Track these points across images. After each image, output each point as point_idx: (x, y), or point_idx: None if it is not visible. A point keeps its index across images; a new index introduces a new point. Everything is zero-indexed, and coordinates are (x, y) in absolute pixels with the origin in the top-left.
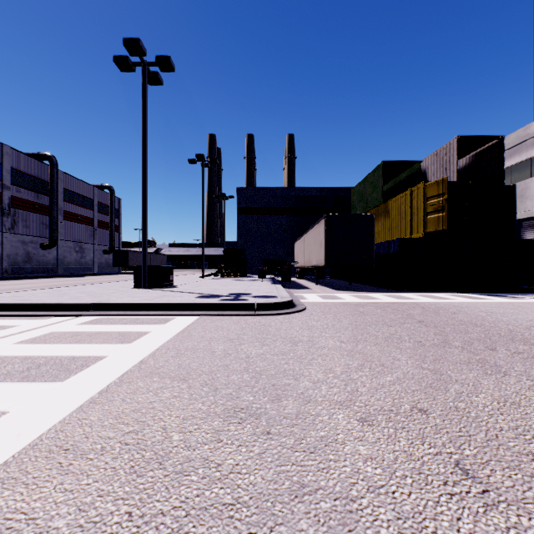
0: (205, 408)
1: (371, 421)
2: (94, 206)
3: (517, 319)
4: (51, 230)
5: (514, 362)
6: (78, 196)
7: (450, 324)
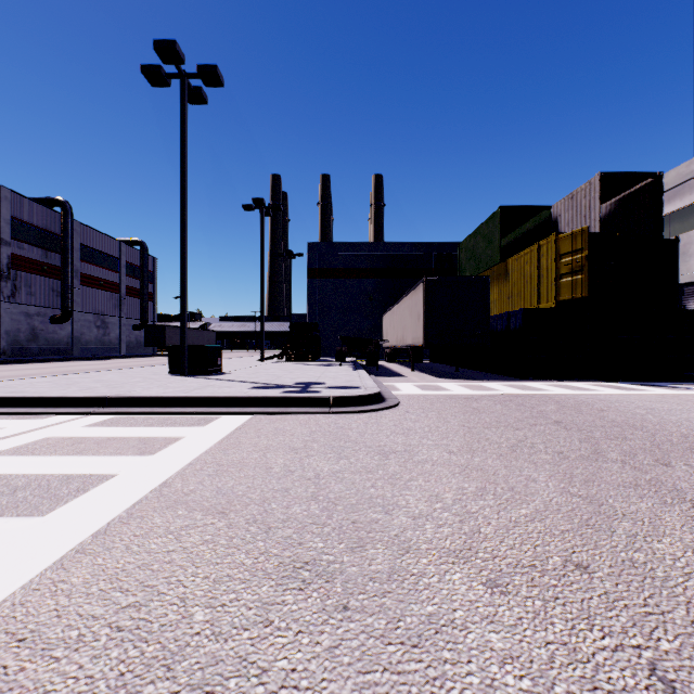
0: (250, 562)
1: (505, 586)
2: (121, 267)
3: (690, 419)
4: (64, 299)
5: None
6: (100, 254)
7: (600, 426)
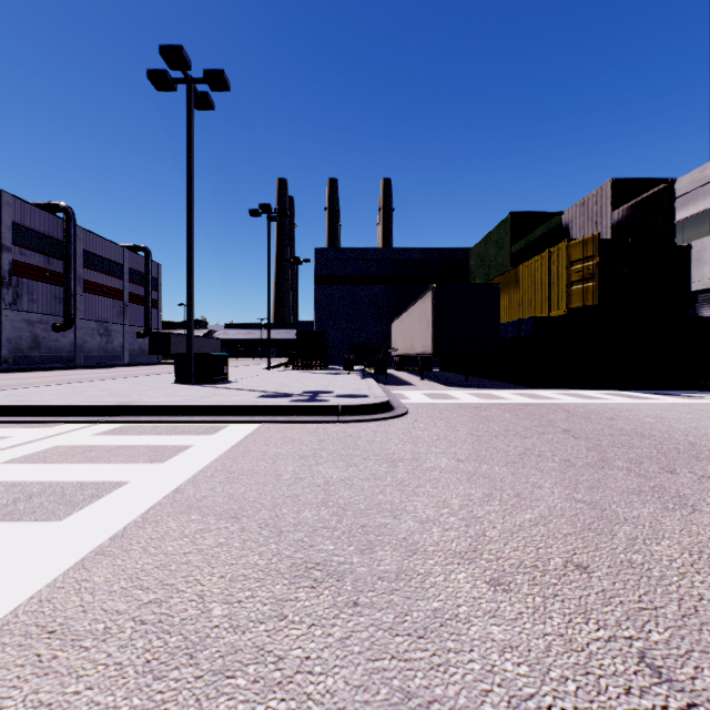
0: (263, 563)
1: (507, 585)
2: (124, 274)
3: (699, 428)
4: (66, 306)
5: (704, 491)
6: (103, 260)
7: (608, 434)
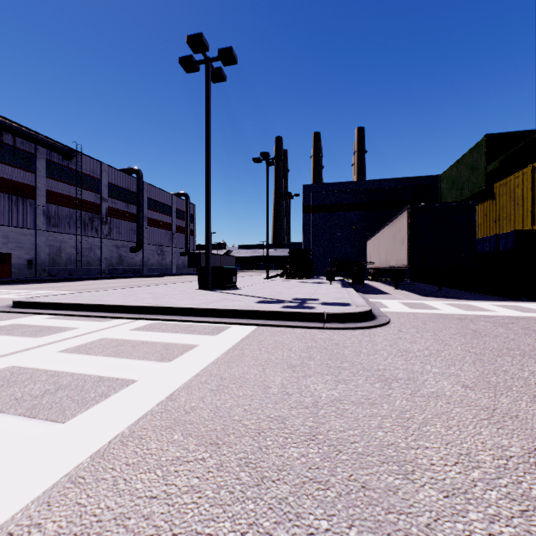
0: None
1: None
2: (173, 212)
3: None
4: (138, 235)
5: None
6: (160, 204)
7: None
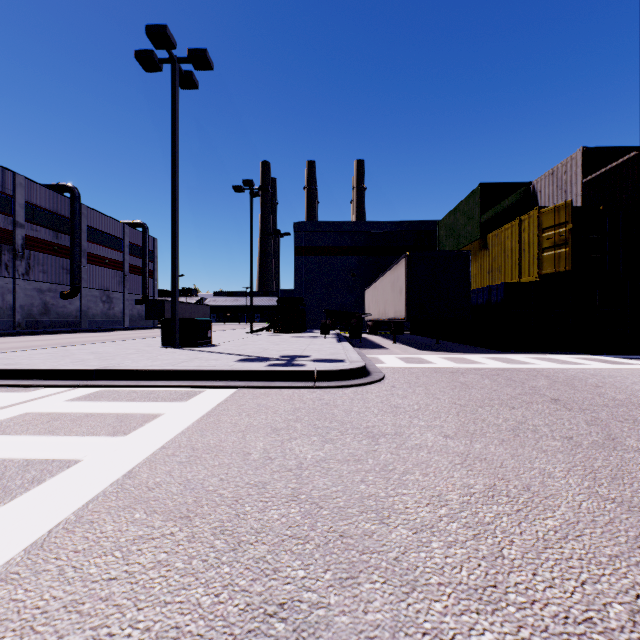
0: (208, 602)
1: None
2: (124, 247)
3: None
4: (72, 276)
5: None
6: (105, 235)
7: (602, 404)
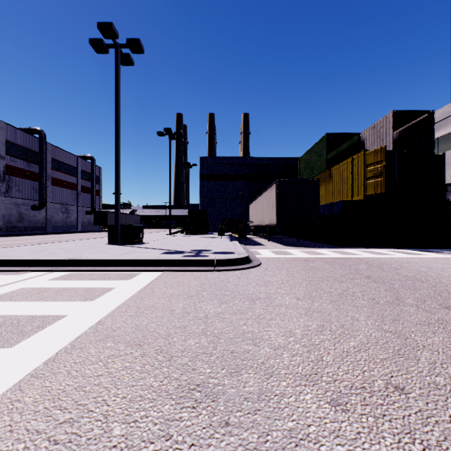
0: (157, 384)
1: (345, 405)
2: (78, 173)
3: None
4: (40, 194)
5: None
6: (64, 165)
7: (397, 279)
